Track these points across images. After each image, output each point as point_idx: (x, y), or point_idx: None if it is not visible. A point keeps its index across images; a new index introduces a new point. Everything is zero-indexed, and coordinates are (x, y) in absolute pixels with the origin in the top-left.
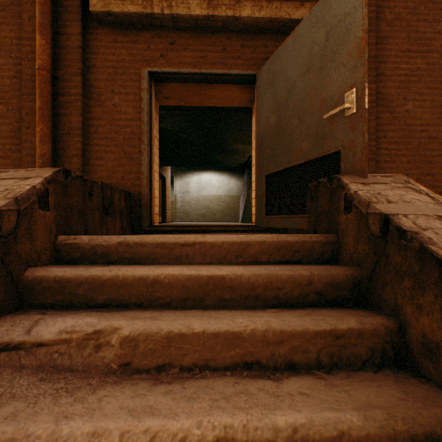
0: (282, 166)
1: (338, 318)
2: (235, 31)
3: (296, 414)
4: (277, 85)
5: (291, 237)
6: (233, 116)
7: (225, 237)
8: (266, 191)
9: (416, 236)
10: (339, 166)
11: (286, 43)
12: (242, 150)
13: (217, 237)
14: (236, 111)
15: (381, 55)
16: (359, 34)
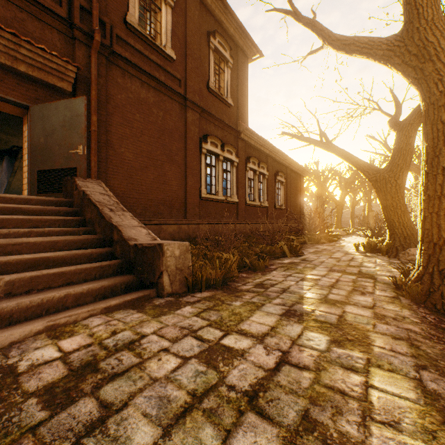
0: (49, 168)
1: (67, 217)
2: (12, 72)
3: (51, 228)
4: (46, 123)
5: (53, 199)
6: (1, 114)
7: (18, 196)
8: (39, 180)
9: (89, 195)
10: (77, 174)
11: (52, 105)
12: (6, 139)
13: (13, 195)
14: (6, 113)
15: (110, 121)
16: (84, 126)
